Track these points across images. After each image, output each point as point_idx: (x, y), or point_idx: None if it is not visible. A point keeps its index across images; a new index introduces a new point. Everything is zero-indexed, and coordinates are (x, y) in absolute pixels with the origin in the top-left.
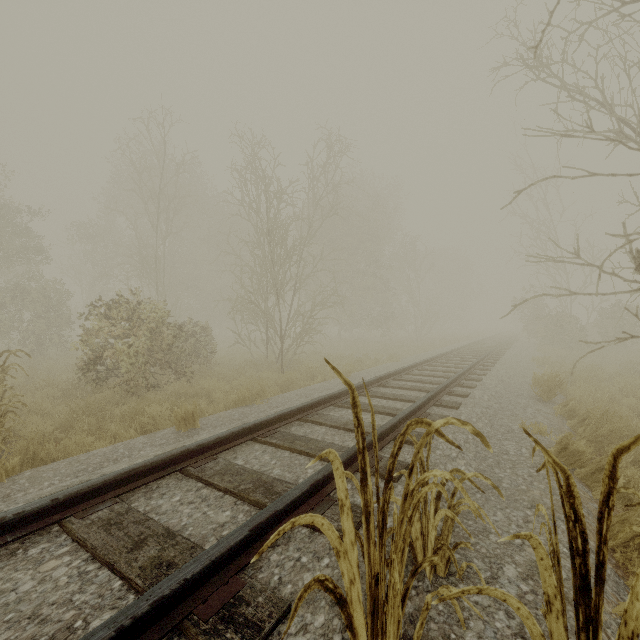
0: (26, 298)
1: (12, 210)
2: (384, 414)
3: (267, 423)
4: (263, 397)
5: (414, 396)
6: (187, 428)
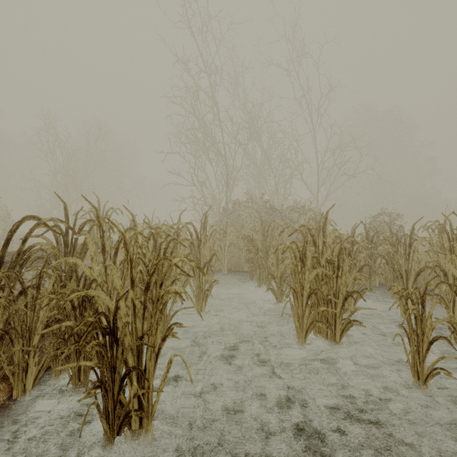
0: None
1: None
2: None
3: None
4: None
5: None
6: None
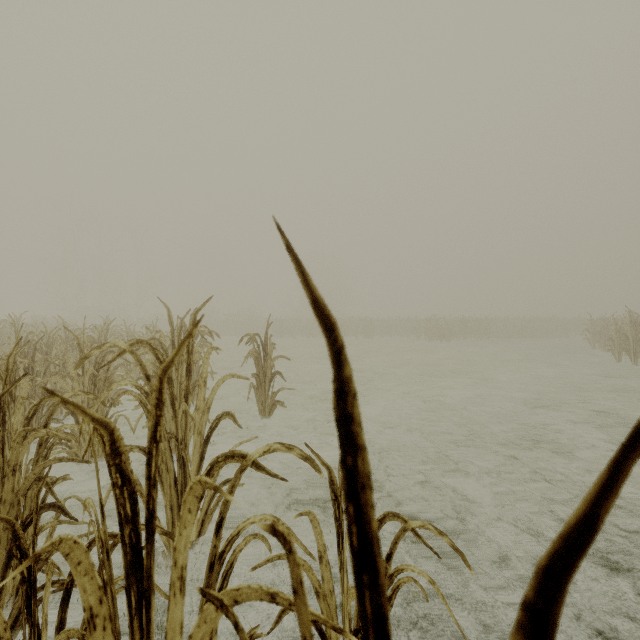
0: None
1: None
2: None
3: None
4: None
5: None
6: None
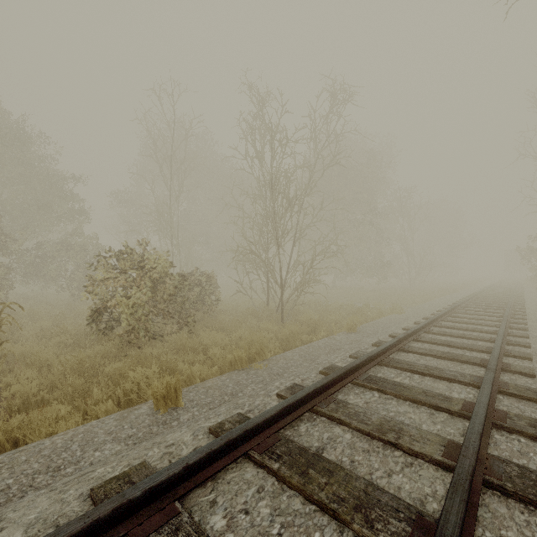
0: (69, 251)
1: (61, 179)
2: (430, 406)
3: (265, 423)
4: (262, 357)
5: (457, 372)
6: (167, 408)
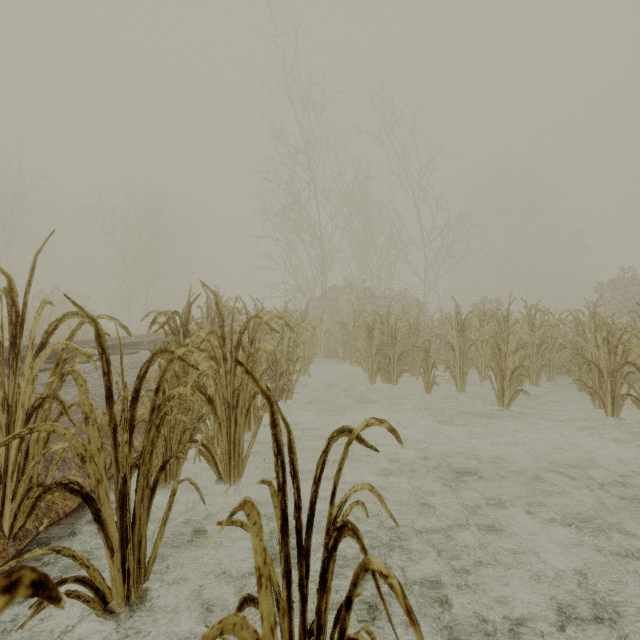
0: None
1: None
2: None
3: None
4: None
5: None
6: None
